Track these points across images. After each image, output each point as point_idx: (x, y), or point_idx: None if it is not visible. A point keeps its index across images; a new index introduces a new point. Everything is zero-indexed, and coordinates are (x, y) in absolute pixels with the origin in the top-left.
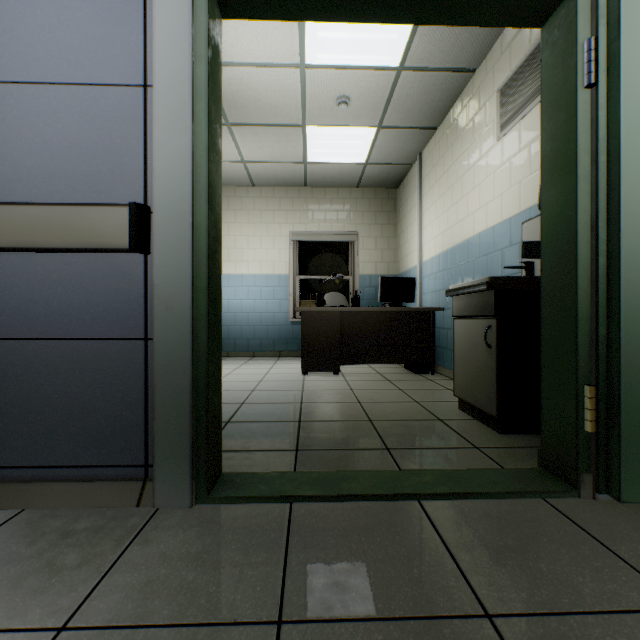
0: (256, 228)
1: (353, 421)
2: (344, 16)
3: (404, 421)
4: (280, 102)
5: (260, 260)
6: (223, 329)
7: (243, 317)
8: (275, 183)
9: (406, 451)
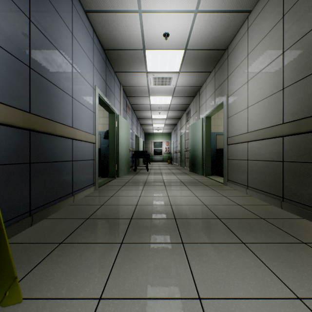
0: None
1: None
2: (100, 103)
3: None
4: None
5: None
6: None
7: None
8: None
9: None
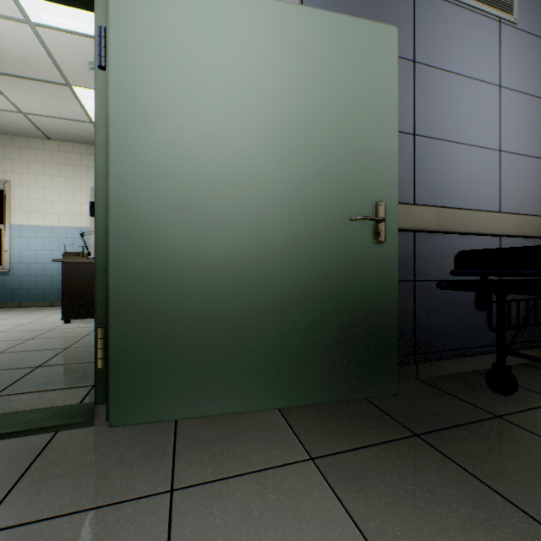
0: (54, 181)
1: (17, 369)
2: None
3: (74, 364)
4: (27, 56)
5: (58, 212)
6: (14, 280)
7: (39, 268)
8: (73, 139)
9: (10, 397)
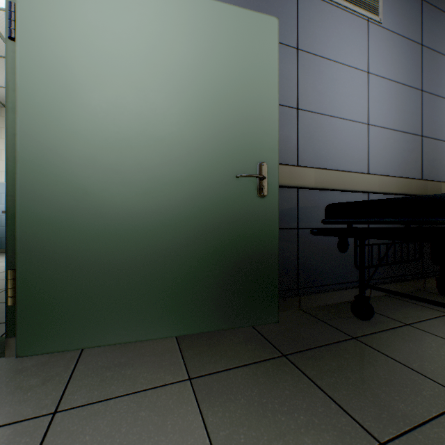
0: None
1: None
2: None
3: None
4: None
5: None
6: None
7: None
8: None
9: None
